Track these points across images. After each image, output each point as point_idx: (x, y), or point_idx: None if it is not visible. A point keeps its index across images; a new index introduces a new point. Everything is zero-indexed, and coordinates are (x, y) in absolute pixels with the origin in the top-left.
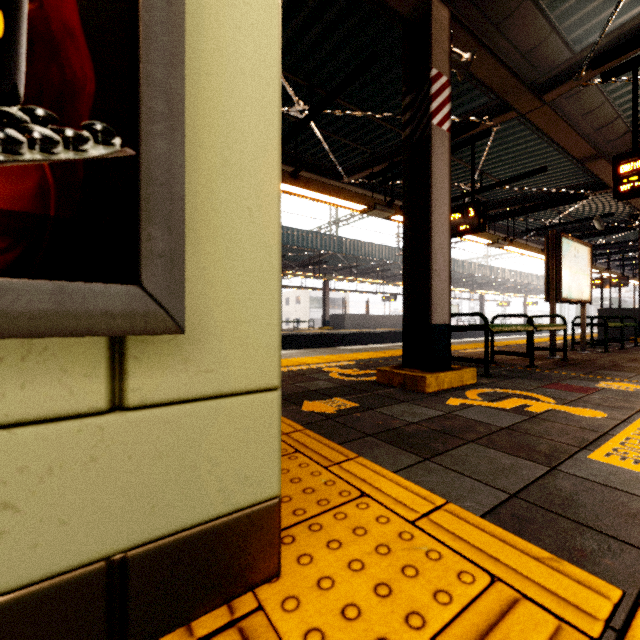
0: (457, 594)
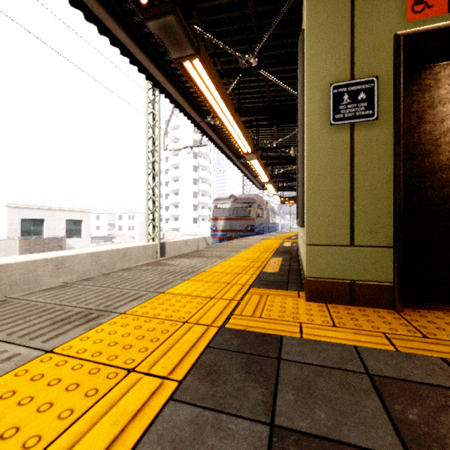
0: (266, 312)
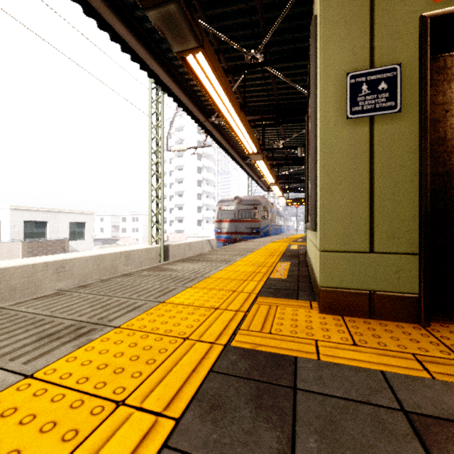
0: (276, 326)
